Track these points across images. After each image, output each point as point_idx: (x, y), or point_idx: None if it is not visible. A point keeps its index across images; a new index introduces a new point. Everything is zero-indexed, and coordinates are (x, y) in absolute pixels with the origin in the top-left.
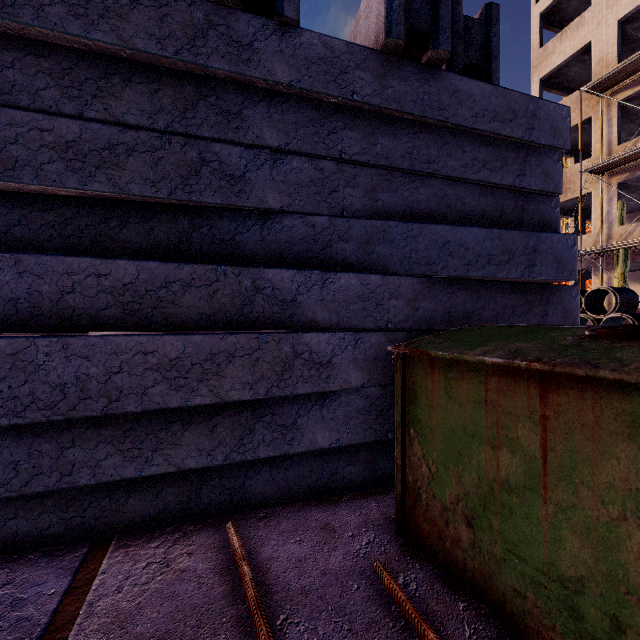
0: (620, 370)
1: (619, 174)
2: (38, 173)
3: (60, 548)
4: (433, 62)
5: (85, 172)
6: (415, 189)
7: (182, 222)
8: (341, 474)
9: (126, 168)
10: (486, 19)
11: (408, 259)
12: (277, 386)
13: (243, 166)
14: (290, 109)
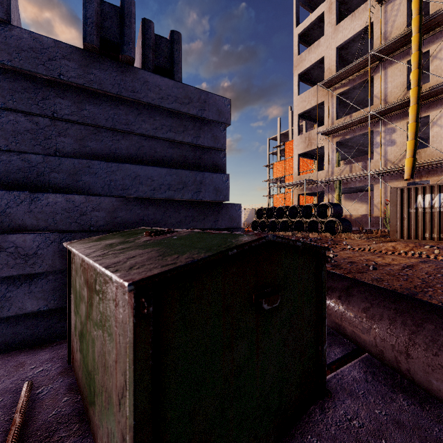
0: (89, 255)
1: (337, 137)
2: None
3: None
4: (126, 61)
5: None
6: (118, 141)
7: None
8: (54, 328)
9: None
10: (171, 40)
11: (108, 185)
12: None
13: None
14: (6, 79)
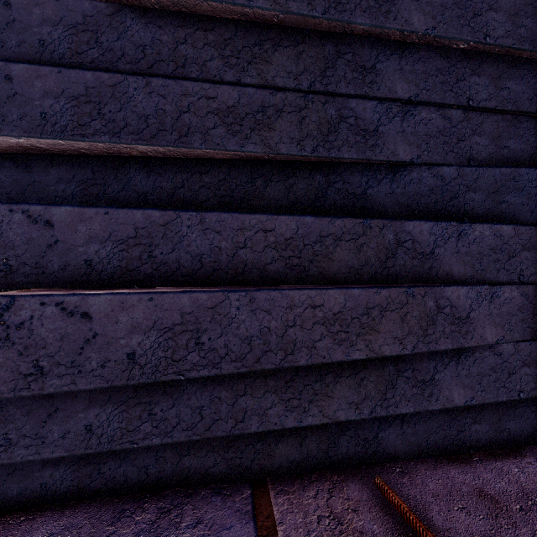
0: None
1: None
2: (205, 138)
3: (224, 486)
4: None
5: (242, 135)
6: None
7: (318, 178)
8: (467, 432)
9: (275, 129)
10: None
11: None
12: (422, 341)
13: (376, 120)
14: (420, 59)
